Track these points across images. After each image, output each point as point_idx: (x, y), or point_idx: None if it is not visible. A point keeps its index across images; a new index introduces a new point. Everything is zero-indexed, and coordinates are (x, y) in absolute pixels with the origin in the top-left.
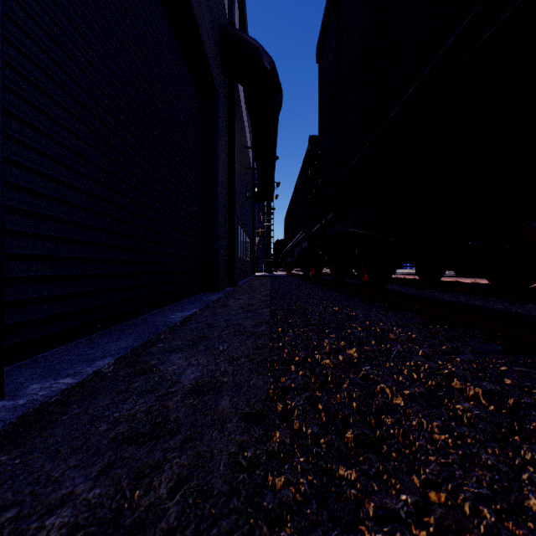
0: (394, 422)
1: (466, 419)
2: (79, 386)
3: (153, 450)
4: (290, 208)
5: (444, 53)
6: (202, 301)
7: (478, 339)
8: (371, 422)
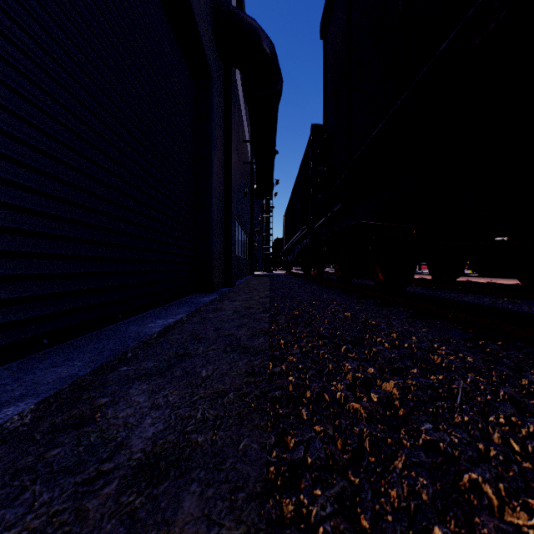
0: None
1: None
2: None
3: None
4: (289, 204)
5: None
6: (192, 303)
7: None
8: None
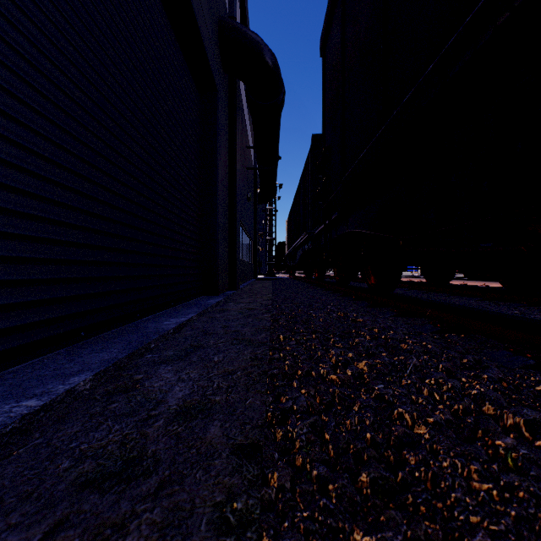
0: (421, 463)
1: (513, 461)
2: (45, 409)
3: (120, 500)
4: (292, 209)
5: (472, 19)
6: (200, 305)
7: (504, 351)
8: (391, 462)
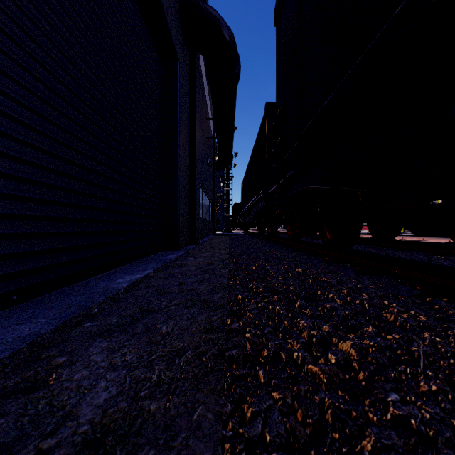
0: None
1: None
2: None
3: None
4: (247, 173)
5: None
6: (159, 260)
7: None
8: None
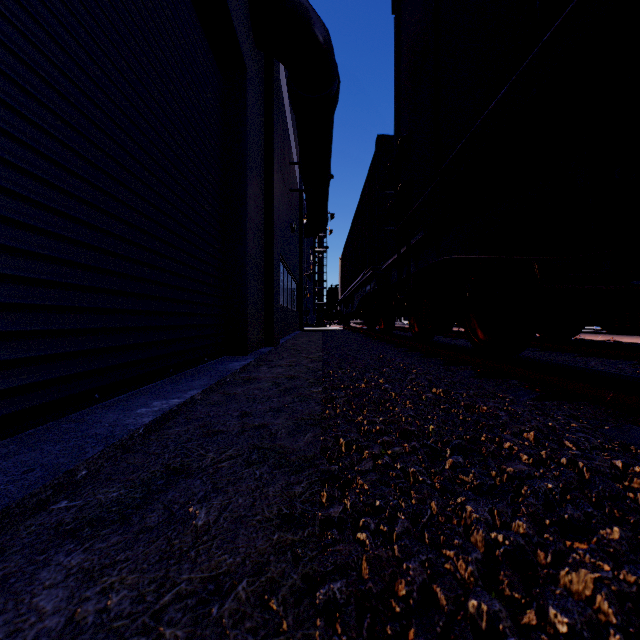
0: None
1: None
2: None
3: None
4: (348, 242)
5: None
6: (215, 372)
7: None
8: None
